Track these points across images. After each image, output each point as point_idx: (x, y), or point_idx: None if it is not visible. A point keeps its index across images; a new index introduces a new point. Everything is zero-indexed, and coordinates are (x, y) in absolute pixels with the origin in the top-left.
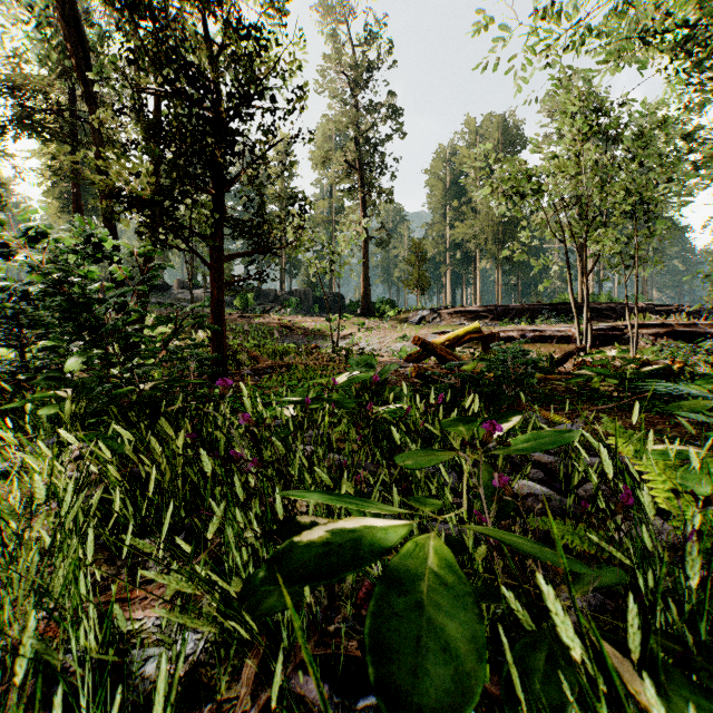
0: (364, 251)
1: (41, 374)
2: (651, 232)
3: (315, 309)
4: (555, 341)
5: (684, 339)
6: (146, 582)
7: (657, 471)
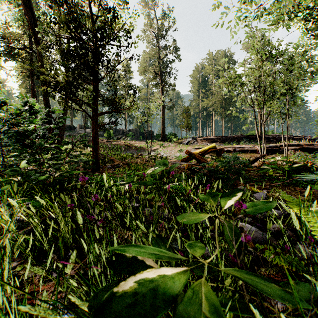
0: (162, 111)
1: (10, 168)
2: (293, 102)
3: (140, 137)
4: (249, 152)
5: (307, 151)
6: (49, 280)
7: (314, 221)
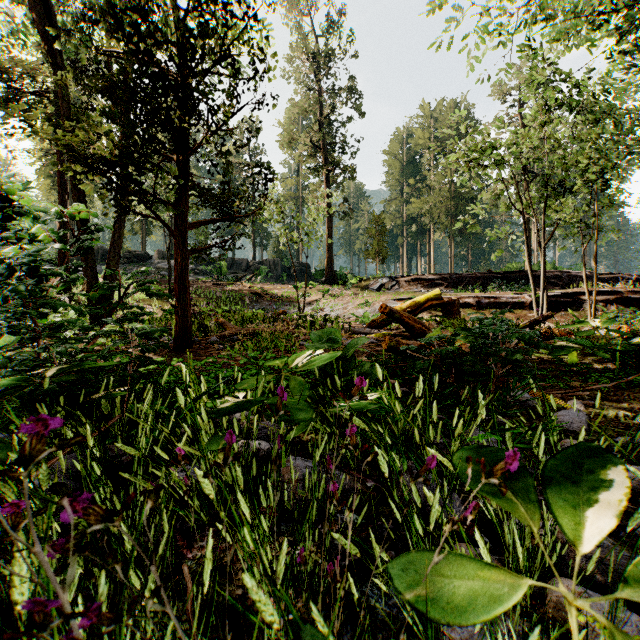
0: (328, 224)
1: None
2: (609, 201)
3: (284, 277)
4: (509, 307)
5: (633, 305)
6: None
7: None
